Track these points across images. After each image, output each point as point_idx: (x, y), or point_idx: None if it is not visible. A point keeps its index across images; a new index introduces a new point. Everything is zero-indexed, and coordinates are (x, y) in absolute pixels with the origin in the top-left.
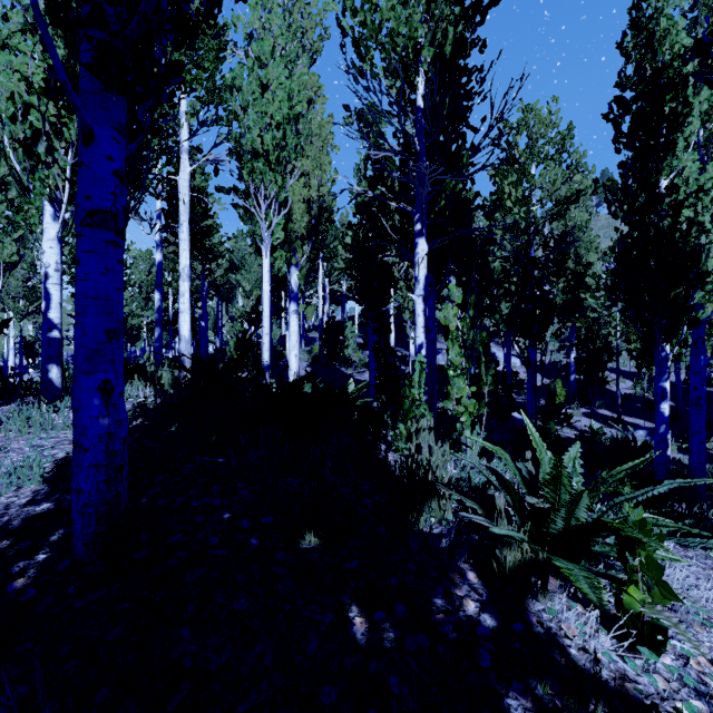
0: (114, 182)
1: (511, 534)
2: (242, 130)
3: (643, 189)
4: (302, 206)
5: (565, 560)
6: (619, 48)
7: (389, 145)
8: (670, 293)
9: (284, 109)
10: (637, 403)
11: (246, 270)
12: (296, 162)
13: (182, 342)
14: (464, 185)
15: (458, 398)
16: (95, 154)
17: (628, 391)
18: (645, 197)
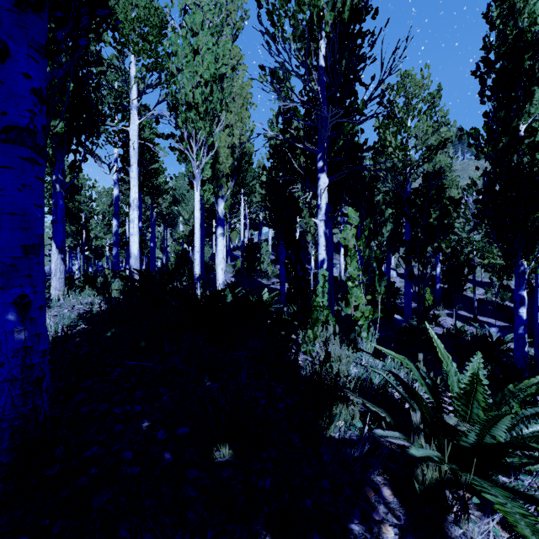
0: (31, 100)
1: (428, 453)
2: (177, 87)
3: (506, 132)
4: (227, 151)
5: (486, 483)
6: (486, 17)
7: (297, 96)
8: (529, 218)
9: (211, 70)
10: (489, 306)
11: (185, 203)
12: (222, 116)
13: (132, 258)
14: (356, 132)
15: (355, 305)
16: (10, 70)
17: (481, 296)
18: (508, 139)
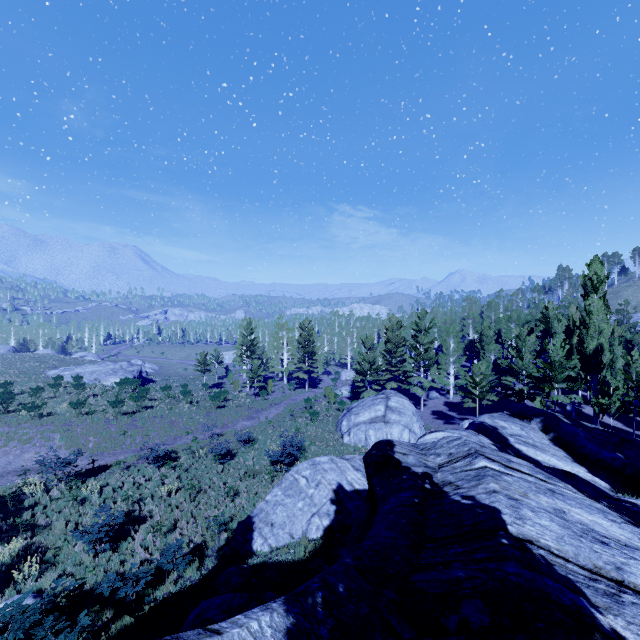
0: None
1: None
2: None
3: None
4: None
5: None
6: None
7: None
8: None
9: None
10: None
11: None
12: None
13: None
14: None
15: None
16: None
17: None
18: None
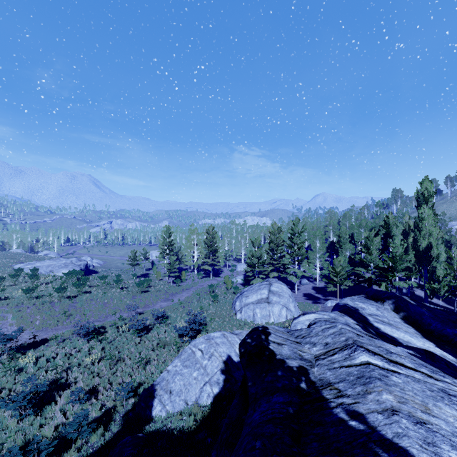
0: None
1: None
2: None
3: None
4: None
5: None
6: None
7: None
8: None
9: None
10: None
11: None
12: None
13: None
14: None
15: None
16: None
17: None
18: None
